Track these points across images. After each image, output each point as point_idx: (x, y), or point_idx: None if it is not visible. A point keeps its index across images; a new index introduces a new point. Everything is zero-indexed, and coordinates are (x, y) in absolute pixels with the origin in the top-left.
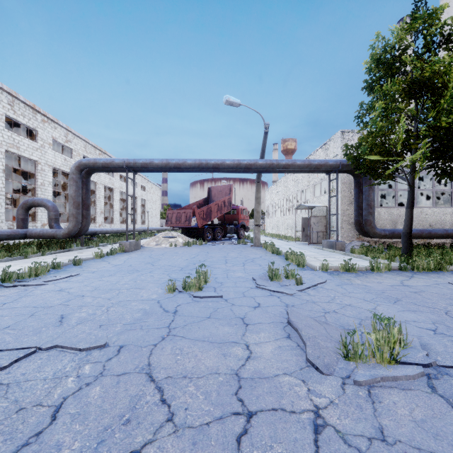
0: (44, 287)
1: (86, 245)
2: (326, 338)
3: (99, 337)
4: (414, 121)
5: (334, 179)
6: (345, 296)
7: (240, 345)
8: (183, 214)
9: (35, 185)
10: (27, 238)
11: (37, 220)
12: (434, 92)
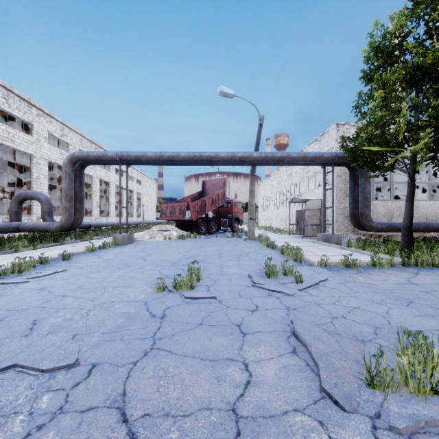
0: (25, 285)
1: (80, 239)
2: (341, 355)
3: (69, 352)
4: (414, 111)
5: (329, 172)
6: (350, 296)
7: (237, 364)
8: (177, 208)
9: (30, 178)
10: (20, 231)
11: (33, 213)
12: (437, 79)
